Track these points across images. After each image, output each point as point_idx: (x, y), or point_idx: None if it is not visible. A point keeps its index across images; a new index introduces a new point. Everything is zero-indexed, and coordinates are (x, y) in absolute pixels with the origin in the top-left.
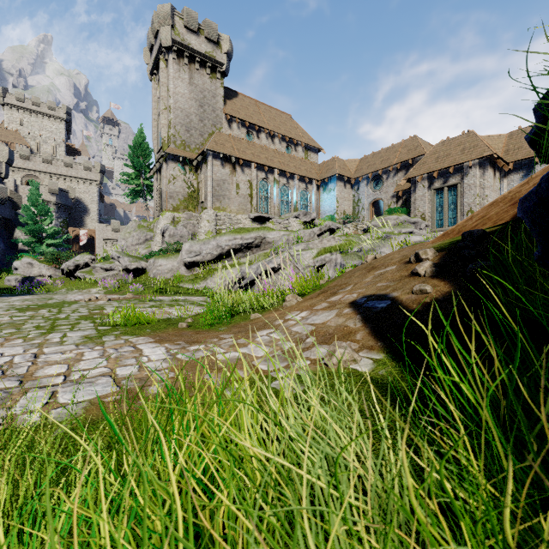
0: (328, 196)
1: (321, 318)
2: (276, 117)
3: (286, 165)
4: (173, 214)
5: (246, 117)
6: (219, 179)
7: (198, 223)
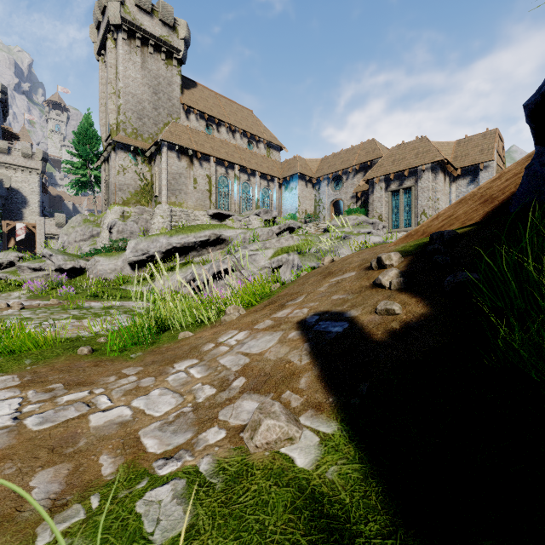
0: (290, 194)
1: (259, 345)
2: (237, 112)
3: (247, 162)
4: (123, 209)
5: (205, 109)
6: (174, 172)
7: (151, 219)
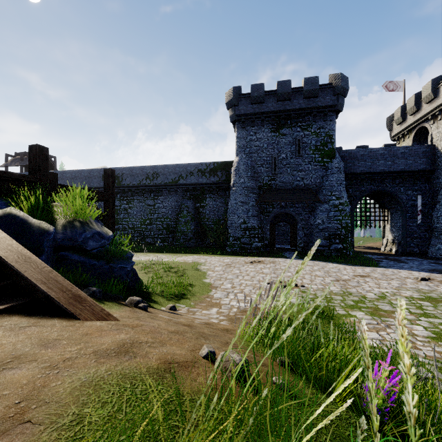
0: None
1: (195, 316)
2: None
3: None
4: None
5: None
6: None
7: None
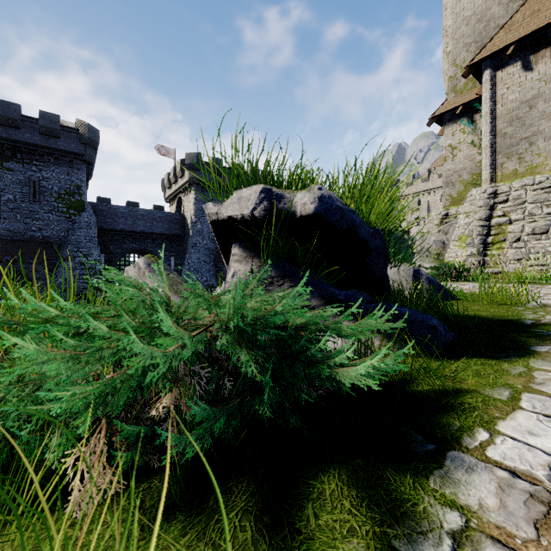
0: None
1: None
2: None
3: None
4: (444, 213)
5: None
6: (514, 106)
7: None
